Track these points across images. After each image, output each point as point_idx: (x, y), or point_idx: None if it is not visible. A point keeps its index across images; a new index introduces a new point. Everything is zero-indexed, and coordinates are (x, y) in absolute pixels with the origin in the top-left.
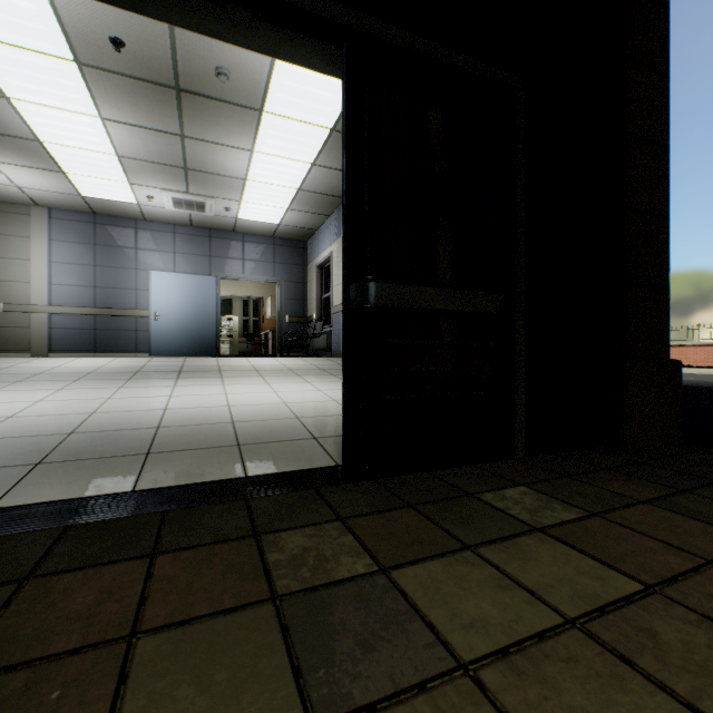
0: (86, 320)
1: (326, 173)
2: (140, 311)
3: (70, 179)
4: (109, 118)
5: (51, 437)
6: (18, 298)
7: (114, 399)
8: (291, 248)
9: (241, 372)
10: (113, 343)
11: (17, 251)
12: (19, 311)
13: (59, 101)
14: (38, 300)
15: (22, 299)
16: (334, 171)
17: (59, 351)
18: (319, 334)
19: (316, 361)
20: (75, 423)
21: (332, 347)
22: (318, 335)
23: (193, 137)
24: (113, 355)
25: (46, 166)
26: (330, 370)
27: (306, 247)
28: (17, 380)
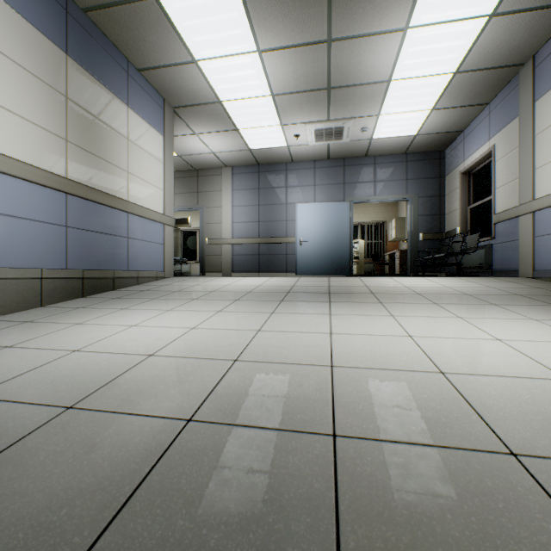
0: (253, 248)
1: (508, 24)
2: (289, 238)
3: (241, 136)
4: (265, 48)
5: (157, 427)
6: (215, 234)
7: (263, 332)
8: (424, 162)
9: (400, 296)
10: (270, 265)
11: (214, 201)
12: (215, 243)
13: (227, 46)
14: (225, 235)
15: (217, 235)
16: (524, 14)
17: (237, 272)
18: (467, 250)
19: (488, 282)
20: (205, 386)
21: (492, 264)
22: (465, 251)
23: (339, 38)
24: (270, 275)
25: (226, 127)
26: (536, 296)
27: (443, 157)
28: (193, 298)
